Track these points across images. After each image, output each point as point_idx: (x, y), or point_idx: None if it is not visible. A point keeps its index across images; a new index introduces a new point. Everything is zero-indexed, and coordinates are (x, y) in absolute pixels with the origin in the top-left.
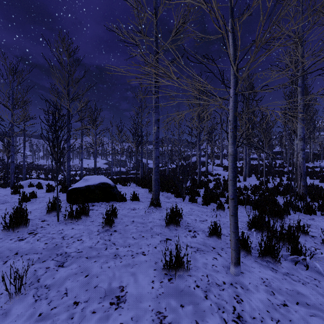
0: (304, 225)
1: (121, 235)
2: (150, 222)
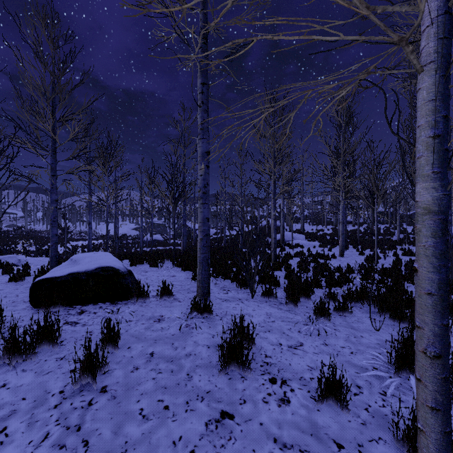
0: None
1: (115, 404)
2: (188, 356)
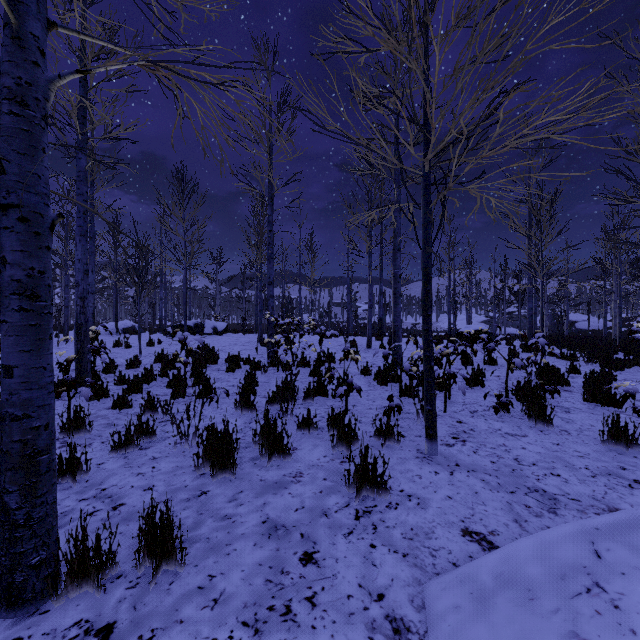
0: (636, 356)
1: None
2: None
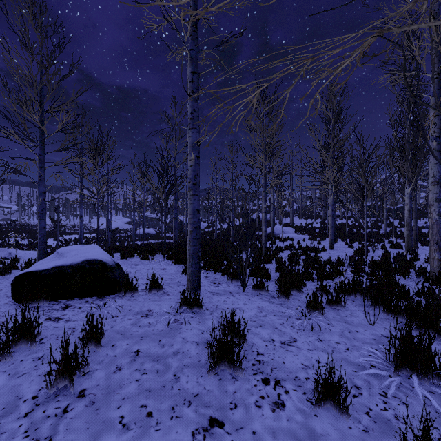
0: None
1: (93, 411)
2: (176, 354)
